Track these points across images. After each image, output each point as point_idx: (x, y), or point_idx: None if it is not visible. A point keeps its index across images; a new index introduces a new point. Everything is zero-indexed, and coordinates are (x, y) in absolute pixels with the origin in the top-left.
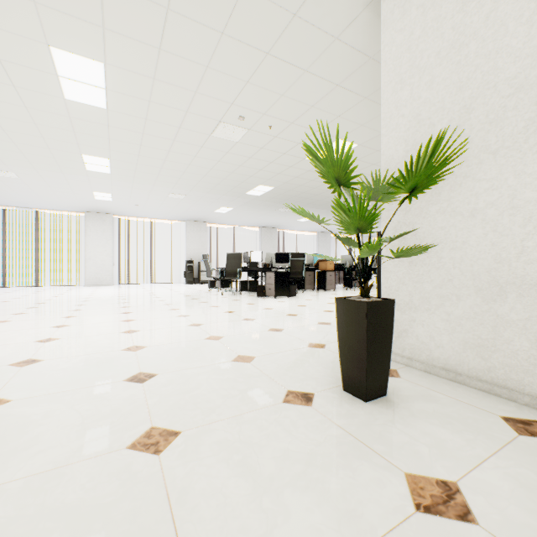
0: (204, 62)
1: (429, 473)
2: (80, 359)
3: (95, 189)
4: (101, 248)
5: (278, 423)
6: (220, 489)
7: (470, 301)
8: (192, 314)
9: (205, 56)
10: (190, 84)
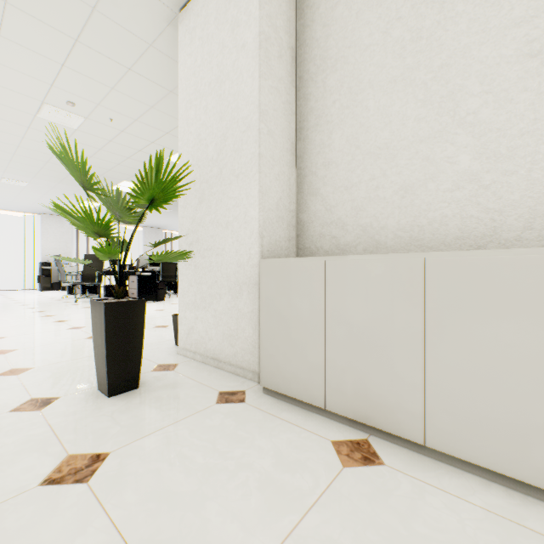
0: None
1: (93, 450)
2: None
3: None
4: None
5: None
6: None
7: (226, 299)
8: (4, 326)
9: None
10: None
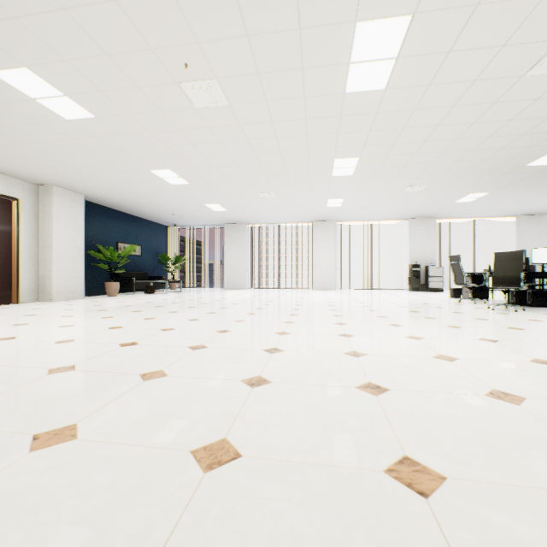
0: None
1: None
2: (440, 400)
3: (330, 196)
4: (325, 254)
5: None
6: None
7: None
8: (498, 338)
9: None
10: None
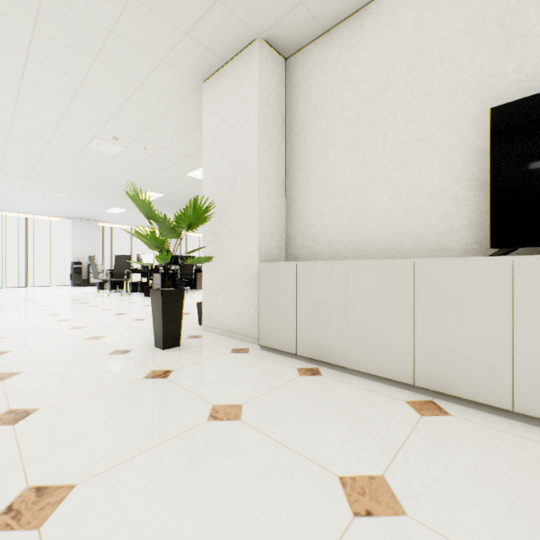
0: (69, 95)
1: (165, 369)
2: None
3: None
4: None
5: (96, 362)
6: (40, 385)
7: (237, 289)
8: (65, 312)
9: (69, 92)
10: (58, 107)
